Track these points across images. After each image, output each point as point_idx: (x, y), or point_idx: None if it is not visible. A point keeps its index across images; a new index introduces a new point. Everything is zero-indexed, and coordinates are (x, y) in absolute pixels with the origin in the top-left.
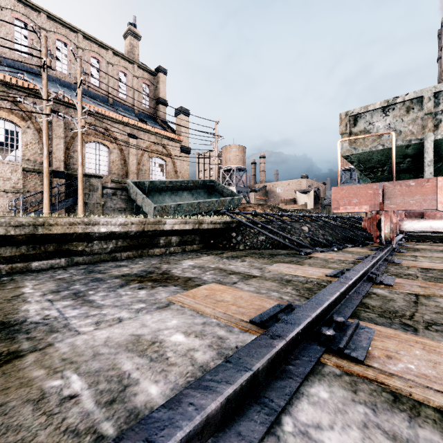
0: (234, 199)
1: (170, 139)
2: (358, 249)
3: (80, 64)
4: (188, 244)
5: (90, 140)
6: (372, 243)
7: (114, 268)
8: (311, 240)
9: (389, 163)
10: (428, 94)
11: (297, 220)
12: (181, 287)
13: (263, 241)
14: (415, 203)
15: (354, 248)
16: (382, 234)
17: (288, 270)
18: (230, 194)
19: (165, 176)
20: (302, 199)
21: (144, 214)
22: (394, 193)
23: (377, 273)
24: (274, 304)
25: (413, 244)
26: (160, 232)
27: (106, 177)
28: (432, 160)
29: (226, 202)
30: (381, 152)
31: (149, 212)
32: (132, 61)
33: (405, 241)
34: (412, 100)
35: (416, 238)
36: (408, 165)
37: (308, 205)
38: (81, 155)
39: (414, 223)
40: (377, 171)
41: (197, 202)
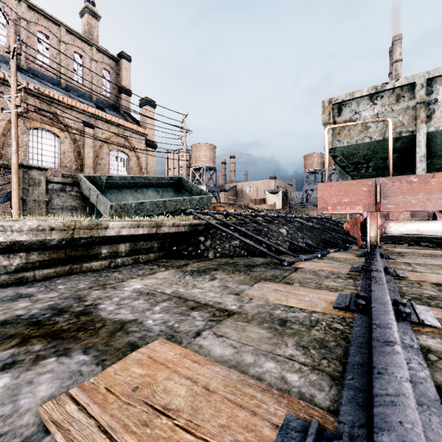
0: (203, 197)
1: (134, 131)
2: (343, 255)
3: (14, 30)
4: (143, 253)
5: (34, 126)
6: (351, 246)
7: (3, 304)
8: (291, 245)
9: (375, 159)
10: (420, 80)
11: (273, 221)
12: (95, 355)
13: (237, 247)
14: (418, 202)
15: (338, 254)
16: (368, 238)
17: (277, 297)
18: (199, 192)
19: (128, 172)
20: (271, 199)
21: (100, 214)
22: (392, 191)
23: (404, 301)
24: (280, 421)
25: (391, 247)
26: (100, 240)
27: (55, 170)
28: (425, 155)
29: (195, 201)
30: (368, 146)
31: (104, 212)
32: (90, 43)
33: (381, 243)
34: (403, 87)
35: (389, 239)
36: (394, 161)
37: (277, 205)
38: (15, 141)
39: (400, 226)
40: (361, 167)
41: (162, 200)
